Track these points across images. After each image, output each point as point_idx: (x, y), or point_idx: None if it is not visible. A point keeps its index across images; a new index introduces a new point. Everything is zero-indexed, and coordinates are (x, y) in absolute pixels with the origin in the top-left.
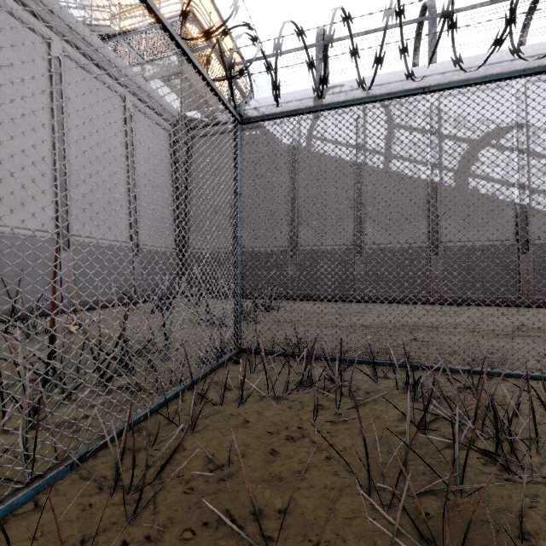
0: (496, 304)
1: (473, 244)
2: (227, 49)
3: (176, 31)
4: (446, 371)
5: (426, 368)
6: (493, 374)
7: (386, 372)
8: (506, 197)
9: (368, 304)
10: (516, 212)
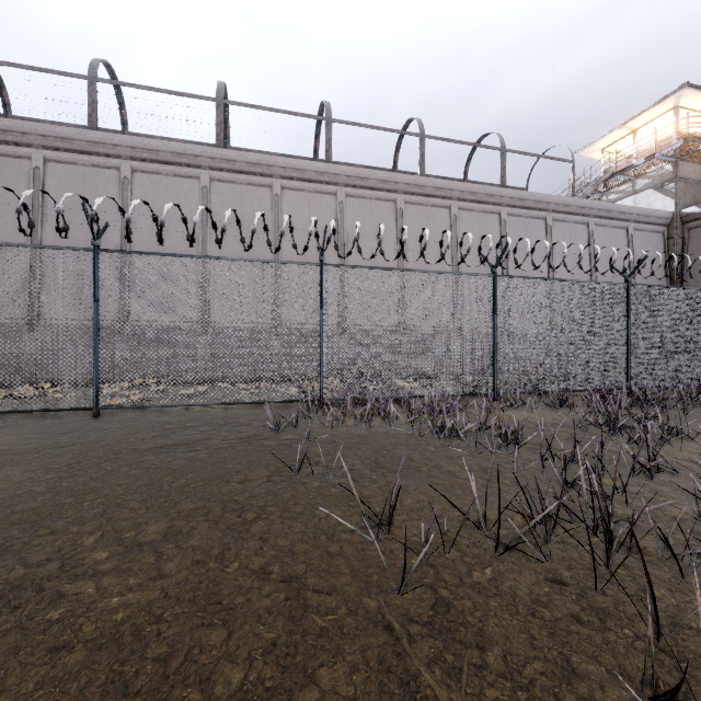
0: None
1: None
2: None
3: (669, 142)
4: None
5: None
6: None
7: None
8: None
9: None
10: None
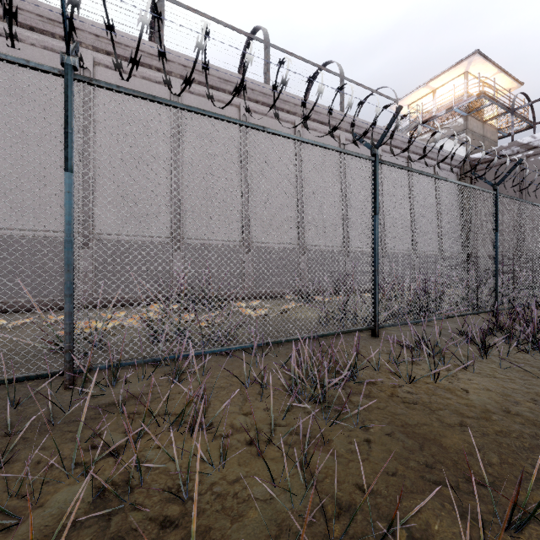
0: None
1: None
2: (502, 83)
3: (461, 100)
4: None
5: None
6: None
7: None
8: None
9: None
10: None
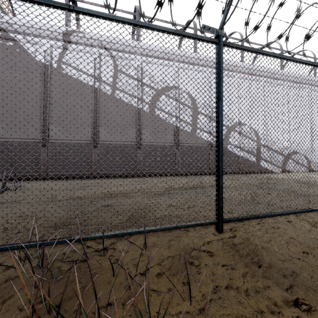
0: (166, 175)
1: (157, 144)
2: None
3: None
4: (87, 240)
5: (71, 241)
6: (120, 234)
7: (44, 248)
8: (171, 121)
9: (100, 180)
10: (174, 129)
